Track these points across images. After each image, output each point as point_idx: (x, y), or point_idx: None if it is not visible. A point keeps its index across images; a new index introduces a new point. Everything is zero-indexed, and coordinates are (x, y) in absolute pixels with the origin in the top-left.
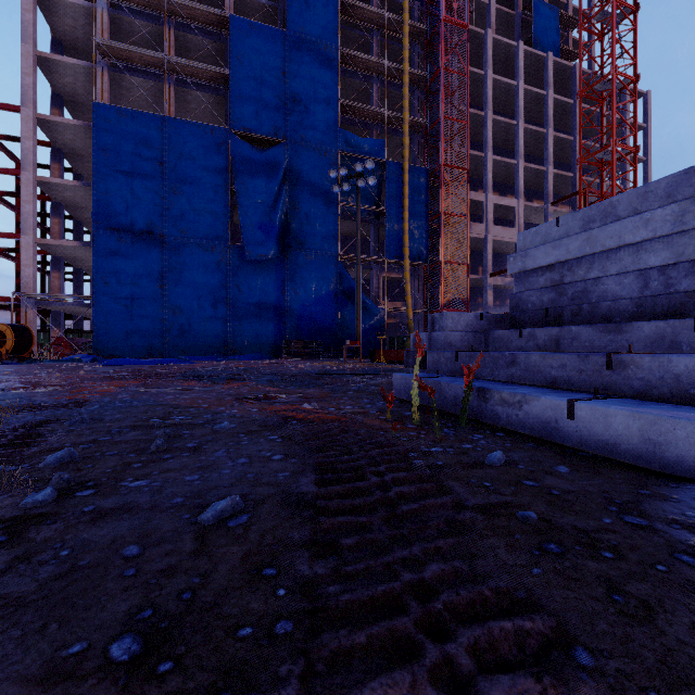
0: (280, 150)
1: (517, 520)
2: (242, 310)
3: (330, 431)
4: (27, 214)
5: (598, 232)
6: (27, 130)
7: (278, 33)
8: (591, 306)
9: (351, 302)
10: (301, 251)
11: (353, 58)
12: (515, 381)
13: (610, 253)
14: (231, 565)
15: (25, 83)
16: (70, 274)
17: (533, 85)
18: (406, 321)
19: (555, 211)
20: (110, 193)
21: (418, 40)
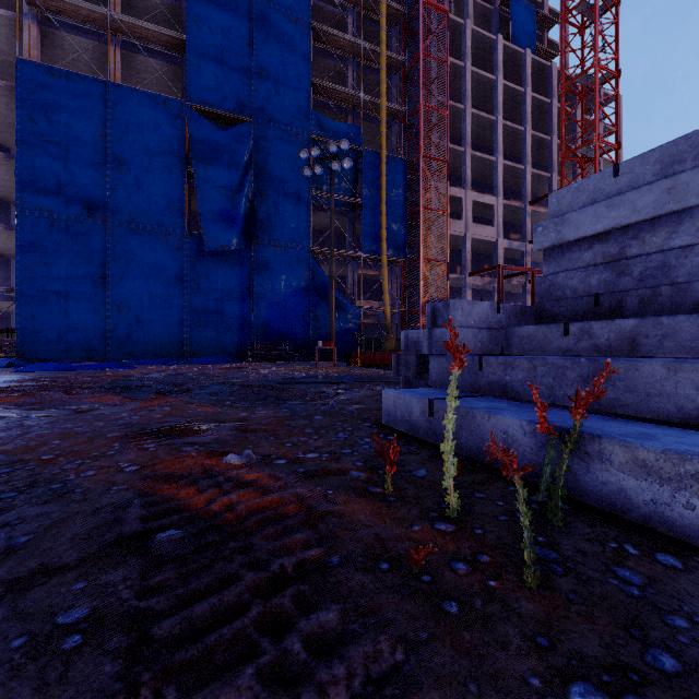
0: (245, 129)
1: None
2: (201, 307)
3: (237, 604)
4: None
5: (691, 177)
6: None
7: None
8: (675, 289)
9: (324, 300)
10: (269, 243)
11: (327, 35)
12: (602, 409)
13: None
14: None
15: None
16: None
17: (510, 82)
18: (383, 322)
19: (532, 211)
20: (38, 167)
21: (396, 23)
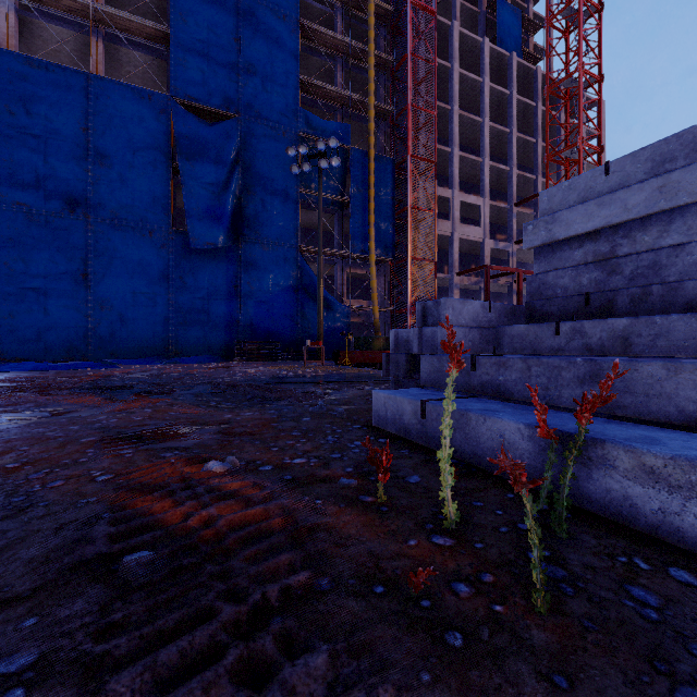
0: (232, 125)
1: None
2: (187, 305)
3: (211, 646)
4: None
5: (682, 175)
6: None
7: None
8: (667, 288)
9: (312, 299)
10: (256, 241)
11: (315, 32)
12: (599, 410)
13: None
14: None
15: None
16: None
17: (497, 85)
18: (372, 321)
19: (518, 212)
20: (16, 160)
21: (384, 23)
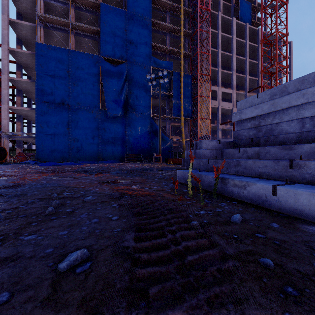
0: (124, 66)
1: (260, 265)
2: (106, 140)
3: (145, 202)
4: (4, 94)
5: (278, 100)
6: (4, 55)
7: (123, 11)
8: (274, 137)
9: (156, 136)
10: (133, 112)
11: (157, 24)
12: (239, 174)
13: (284, 110)
14: (69, 312)
15: (3, 33)
16: (26, 123)
17: (239, 38)
18: (182, 145)
19: (249, 95)
20: (44, 85)
21: (187, 16)
